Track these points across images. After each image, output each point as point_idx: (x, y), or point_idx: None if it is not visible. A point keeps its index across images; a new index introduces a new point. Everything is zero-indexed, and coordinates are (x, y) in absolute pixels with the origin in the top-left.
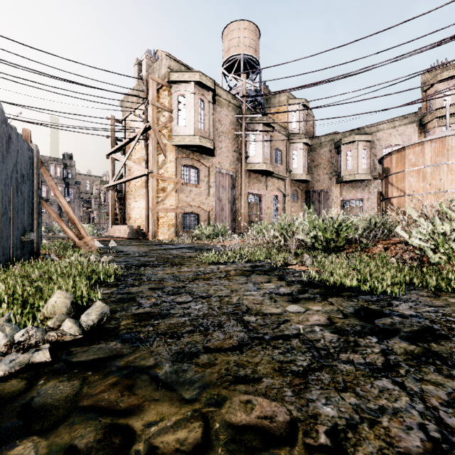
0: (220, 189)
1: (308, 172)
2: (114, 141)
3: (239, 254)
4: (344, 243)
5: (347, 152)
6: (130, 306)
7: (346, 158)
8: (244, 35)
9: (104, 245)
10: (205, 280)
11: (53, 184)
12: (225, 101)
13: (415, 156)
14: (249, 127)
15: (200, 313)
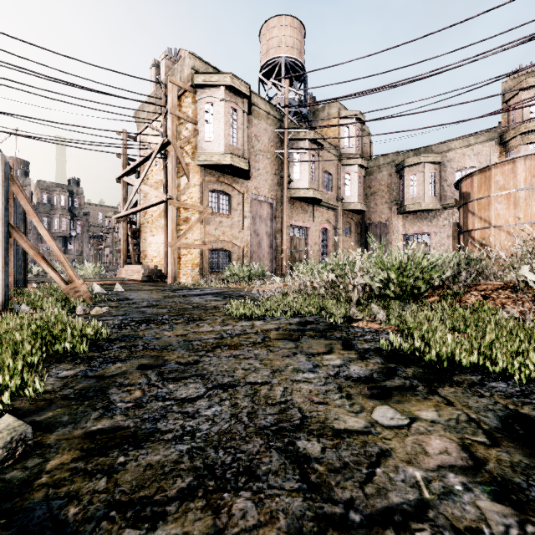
0: (256, 220)
1: (363, 200)
2: (126, 161)
3: (281, 304)
4: (425, 289)
5: (411, 176)
6: (89, 411)
7: (410, 184)
8: (286, 33)
9: (107, 290)
10: (232, 348)
11: (29, 209)
12: (262, 112)
13: (504, 176)
14: (293, 145)
15: (214, 431)
